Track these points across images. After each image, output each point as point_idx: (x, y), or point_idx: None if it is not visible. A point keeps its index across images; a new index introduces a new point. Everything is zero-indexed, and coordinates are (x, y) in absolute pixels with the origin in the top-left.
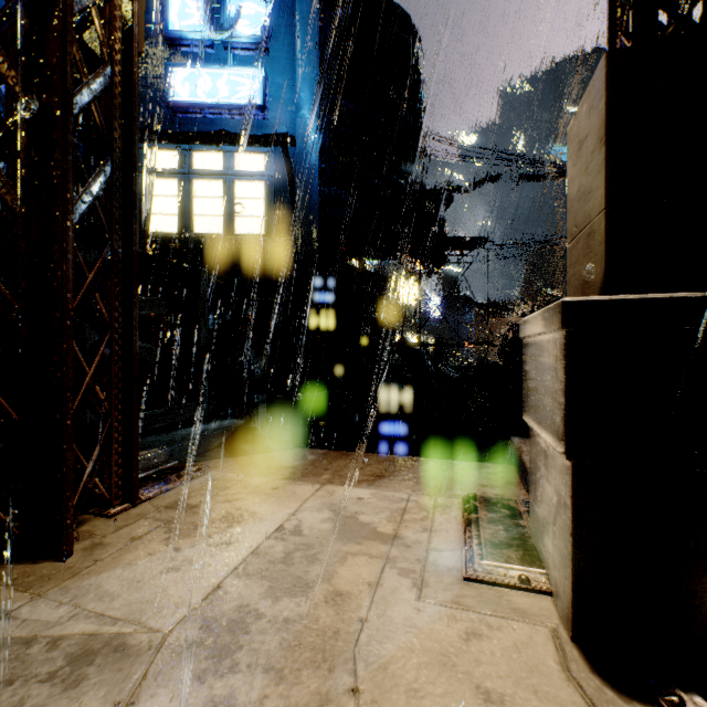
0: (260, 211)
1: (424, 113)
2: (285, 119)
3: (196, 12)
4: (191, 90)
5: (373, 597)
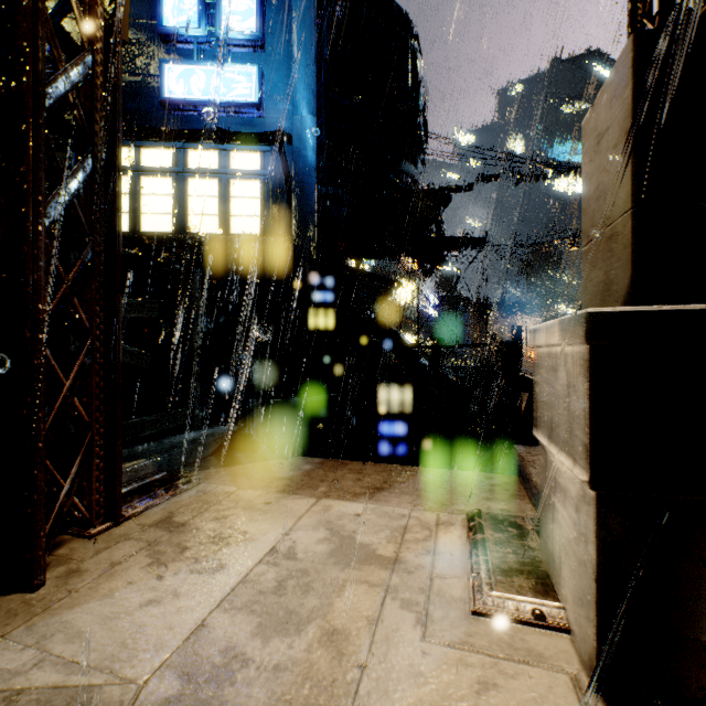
0: (256, 210)
1: (422, 112)
2: (281, 118)
3: (190, 8)
4: (186, 87)
5: (374, 636)
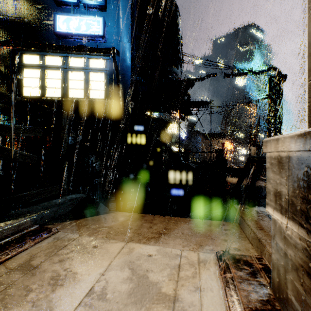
0: (102, 87)
1: (180, 44)
2: (114, 43)
3: None
4: (67, 26)
5: None
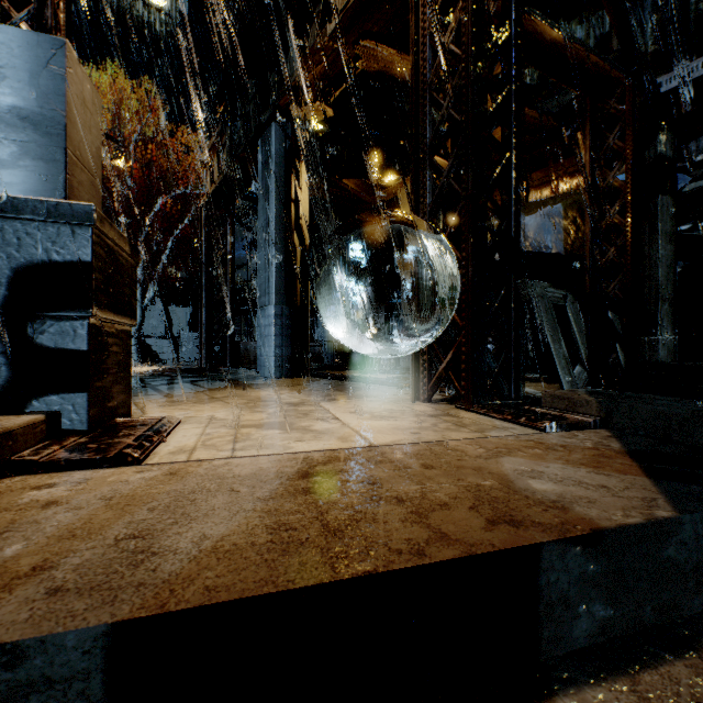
0: None
1: None
2: None
3: None
4: None
5: (239, 413)
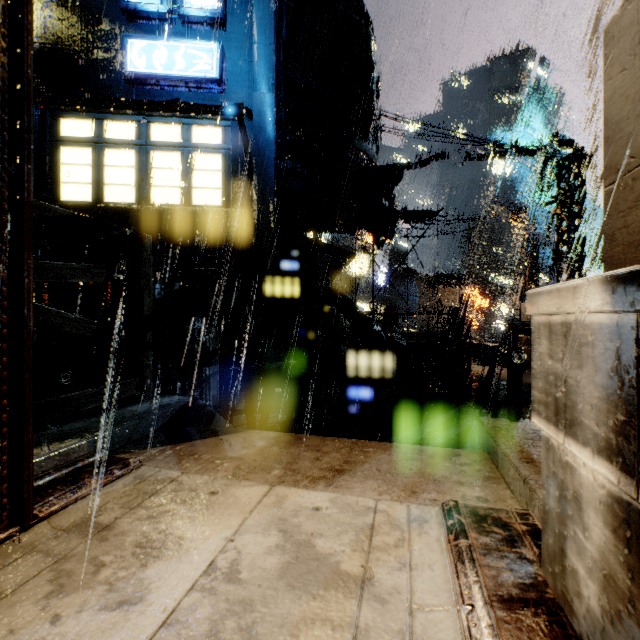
0: (217, 183)
1: (376, 93)
2: (242, 94)
3: None
4: (148, 61)
5: None
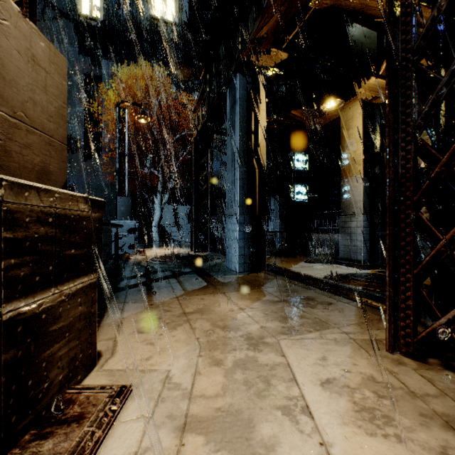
0: None
1: None
2: None
3: None
4: None
5: (196, 366)
